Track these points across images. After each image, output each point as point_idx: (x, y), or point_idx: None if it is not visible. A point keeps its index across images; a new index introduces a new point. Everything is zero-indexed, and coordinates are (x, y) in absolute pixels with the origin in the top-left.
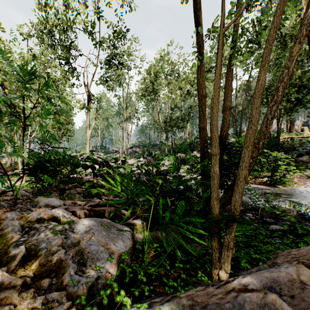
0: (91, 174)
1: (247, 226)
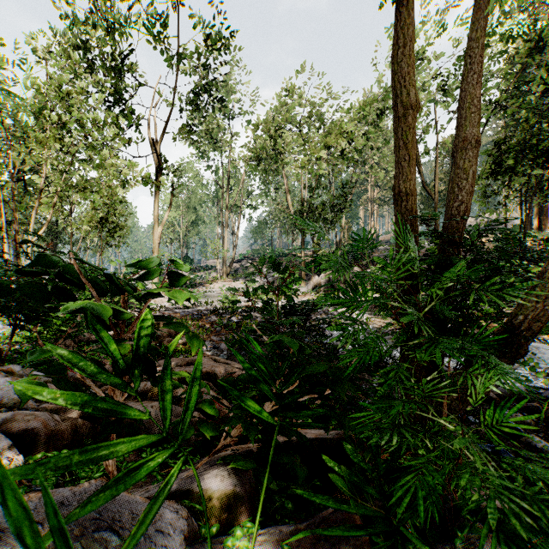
0: (159, 309)
1: (542, 465)
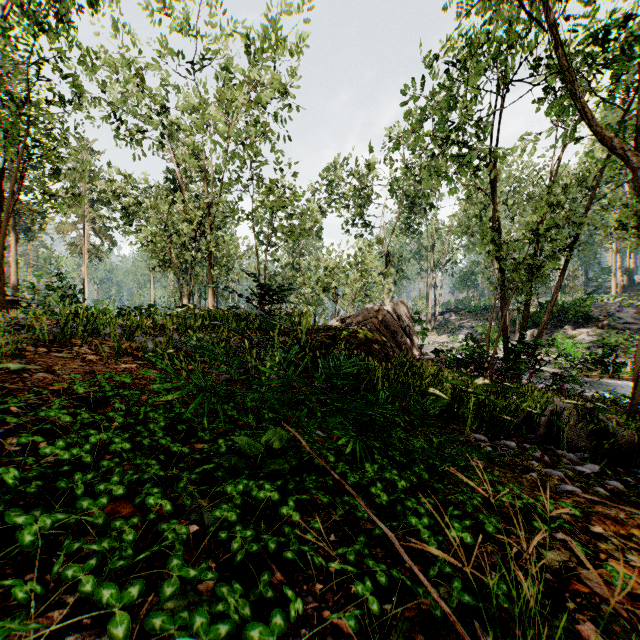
0: None
1: None
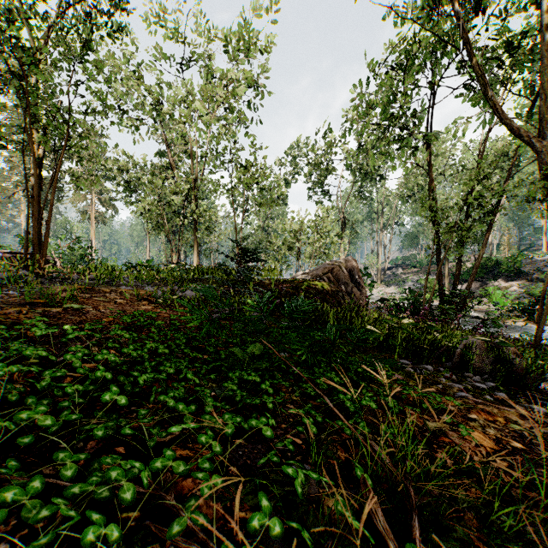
0: None
1: None
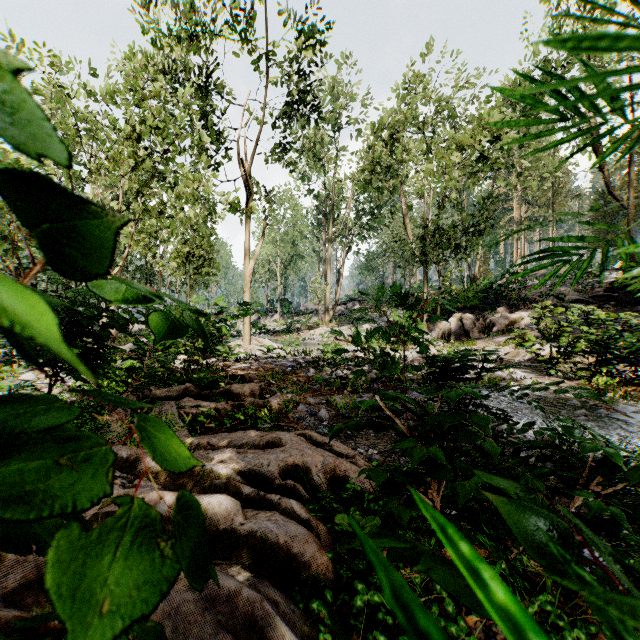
0: (248, 358)
1: None
